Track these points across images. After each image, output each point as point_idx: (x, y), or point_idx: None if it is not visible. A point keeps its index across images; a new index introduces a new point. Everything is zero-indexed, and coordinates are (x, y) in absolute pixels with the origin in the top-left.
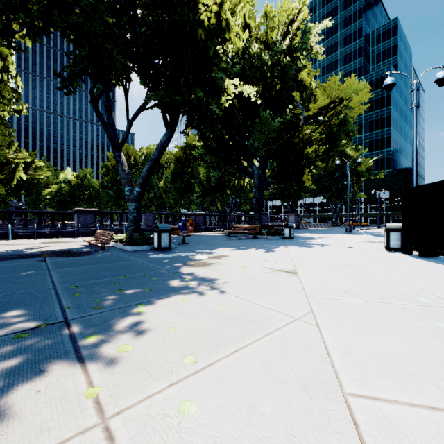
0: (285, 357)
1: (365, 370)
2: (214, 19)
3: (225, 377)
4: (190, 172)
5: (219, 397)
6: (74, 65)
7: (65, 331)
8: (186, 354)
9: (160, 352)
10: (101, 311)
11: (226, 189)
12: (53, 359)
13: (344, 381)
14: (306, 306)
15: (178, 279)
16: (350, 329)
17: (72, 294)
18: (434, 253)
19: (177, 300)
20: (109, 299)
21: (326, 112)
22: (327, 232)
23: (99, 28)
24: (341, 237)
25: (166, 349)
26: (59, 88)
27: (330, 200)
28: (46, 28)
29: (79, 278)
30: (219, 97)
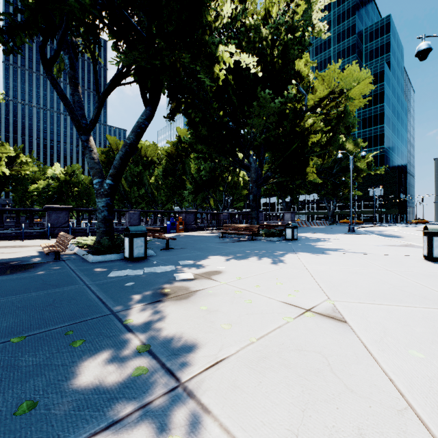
0: None
1: None
2: None
3: None
4: (182, 168)
5: None
6: (13, 11)
7: None
8: None
9: None
10: None
11: (219, 185)
12: None
13: None
14: None
15: (124, 349)
16: None
17: None
18: None
19: None
20: None
21: (324, 104)
22: (328, 231)
23: None
24: (349, 238)
25: None
26: None
27: (325, 197)
28: None
29: None
30: (210, 64)
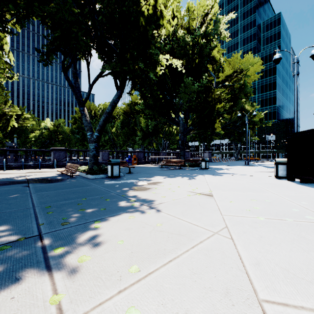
0: (209, 266)
1: (273, 278)
2: (151, 10)
3: (163, 284)
4: (134, 121)
5: (158, 303)
6: (50, 44)
7: (38, 243)
8: (131, 263)
9: (111, 261)
10: (67, 226)
11: (159, 133)
12: (27, 268)
13: (258, 289)
14: (221, 223)
15: (125, 201)
16: (257, 241)
17: (46, 212)
18: (311, 180)
19: (124, 217)
20: (74, 216)
21: (231, 79)
22: (232, 164)
23: (68, 17)
24: (242, 168)
25: (116, 259)
26: (39, 61)
27: (233, 142)
28: (29, 16)
29: (52, 200)
30: (155, 67)
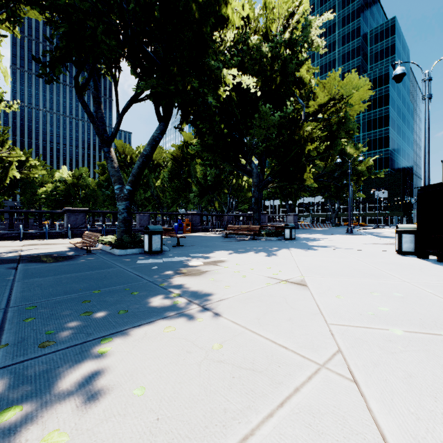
0: None
1: None
2: None
3: None
4: (187, 171)
5: None
6: (55, 50)
7: None
8: None
9: None
10: (48, 350)
11: (224, 188)
12: None
13: None
14: (329, 341)
15: (164, 295)
16: (406, 388)
17: (23, 319)
18: None
19: (157, 329)
20: (68, 328)
21: (326, 110)
22: (328, 232)
23: (79, 4)
24: (344, 238)
25: (120, 441)
26: (38, 75)
27: (329, 200)
28: None
29: (44, 293)
30: (216, 87)
